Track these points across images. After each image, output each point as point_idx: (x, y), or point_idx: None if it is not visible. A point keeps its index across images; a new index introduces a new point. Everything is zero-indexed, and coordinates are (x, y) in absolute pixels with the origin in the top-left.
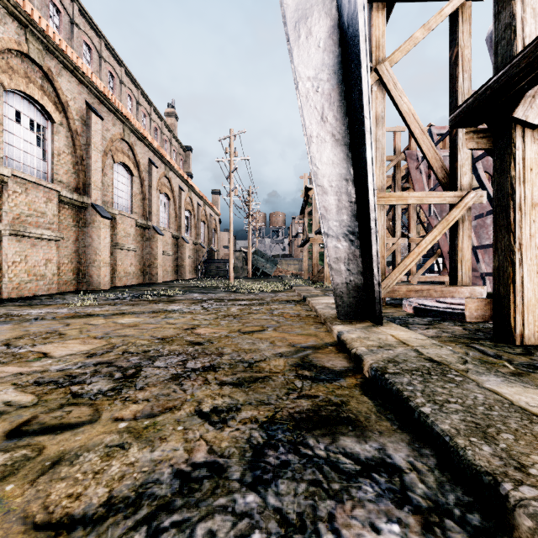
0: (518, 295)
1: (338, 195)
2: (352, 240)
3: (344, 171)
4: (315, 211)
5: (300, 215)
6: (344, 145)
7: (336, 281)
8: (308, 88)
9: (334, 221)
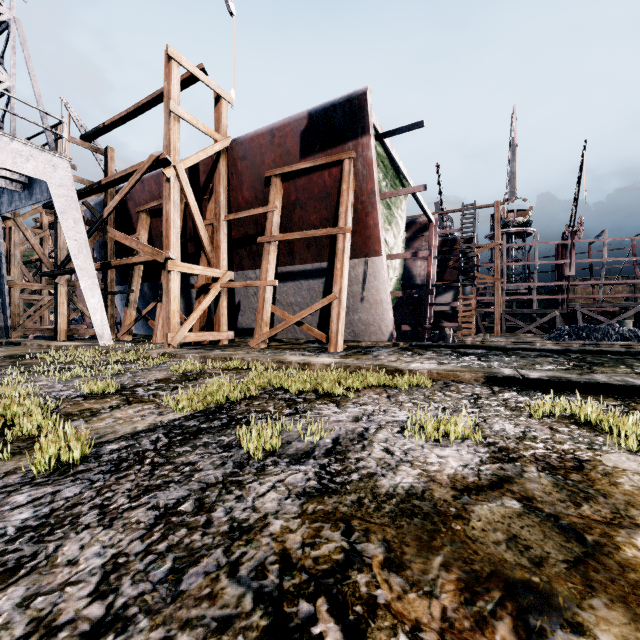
0: (59, 327)
1: None
2: None
3: None
4: None
5: None
6: None
7: None
8: None
9: None
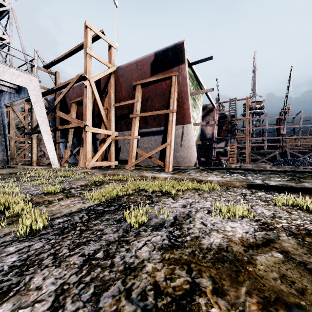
0: (33, 159)
1: (1, 143)
2: (4, 151)
3: (2, 139)
4: None
5: None
6: (2, 135)
7: (0, 158)
8: None
9: (0, 148)
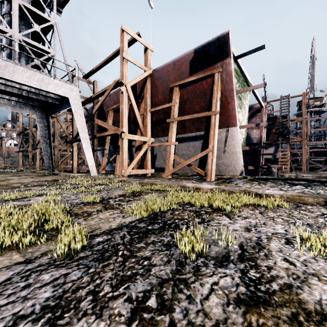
0: (74, 167)
1: (47, 152)
2: (50, 159)
3: (48, 148)
4: (31, 139)
5: (17, 135)
6: (48, 144)
7: (47, 165)
8: (42, 135)
9: (46, 156)
